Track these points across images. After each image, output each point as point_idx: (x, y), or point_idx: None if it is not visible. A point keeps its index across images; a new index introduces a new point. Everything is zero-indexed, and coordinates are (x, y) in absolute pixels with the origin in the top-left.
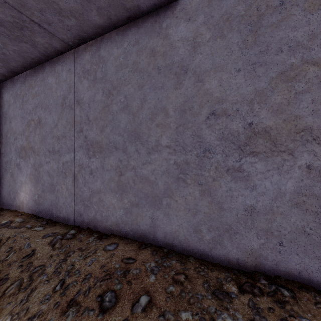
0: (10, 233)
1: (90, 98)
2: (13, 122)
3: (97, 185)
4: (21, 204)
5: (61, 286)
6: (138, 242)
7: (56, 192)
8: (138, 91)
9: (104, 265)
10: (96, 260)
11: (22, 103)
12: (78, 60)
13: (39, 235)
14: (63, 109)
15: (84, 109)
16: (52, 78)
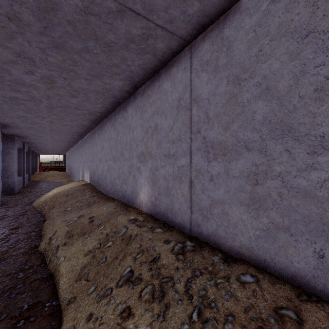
0: (137, 230)
1: (209, 92)
2: (135, 131)
3: (219, 194)
4: (141, 203)
5: (198, 317)
6: (290, 285)
7: (171, 196)
8: (288, 63)
9: (248, 309)
10: (234, 295)
11: (141, 113)
12: (195, 54)
13: (160, 239)
14: (179, 111)
15: (202, 106)
16: (168, 83)
